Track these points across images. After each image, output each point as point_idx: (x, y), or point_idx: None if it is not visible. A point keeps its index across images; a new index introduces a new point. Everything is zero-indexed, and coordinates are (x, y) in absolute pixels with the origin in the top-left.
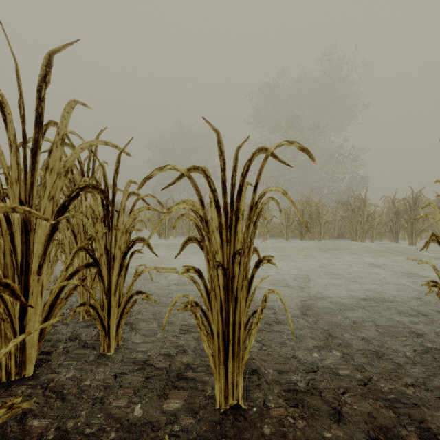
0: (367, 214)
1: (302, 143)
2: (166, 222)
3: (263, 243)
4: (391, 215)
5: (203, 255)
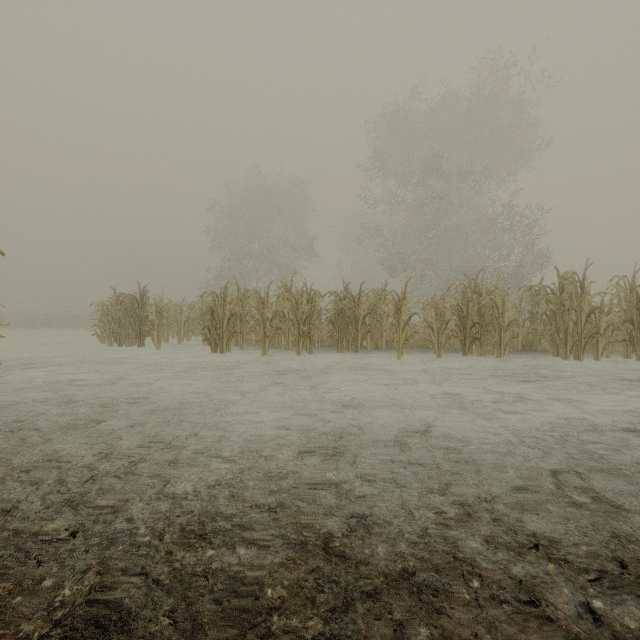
0: (586, 309)
1: (448, 198)
2: (223, 323)
3: (398, 362)
4: (628, 310)
5: (284, 392)
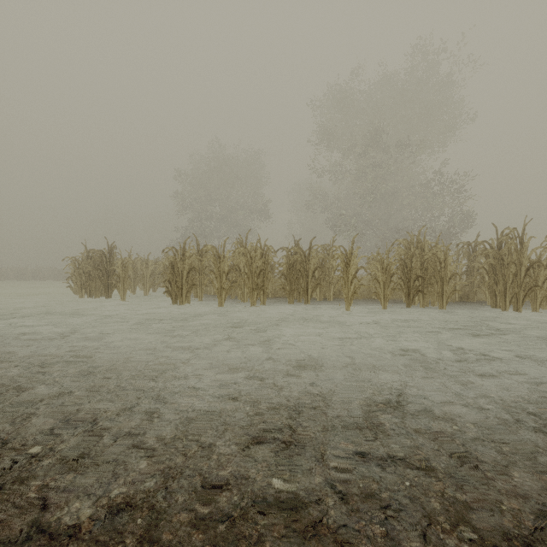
0: (525, 263)
1: (386, 166)
2: (183, 276)
3: (347, 313)
4: None
5: (236, 347)
